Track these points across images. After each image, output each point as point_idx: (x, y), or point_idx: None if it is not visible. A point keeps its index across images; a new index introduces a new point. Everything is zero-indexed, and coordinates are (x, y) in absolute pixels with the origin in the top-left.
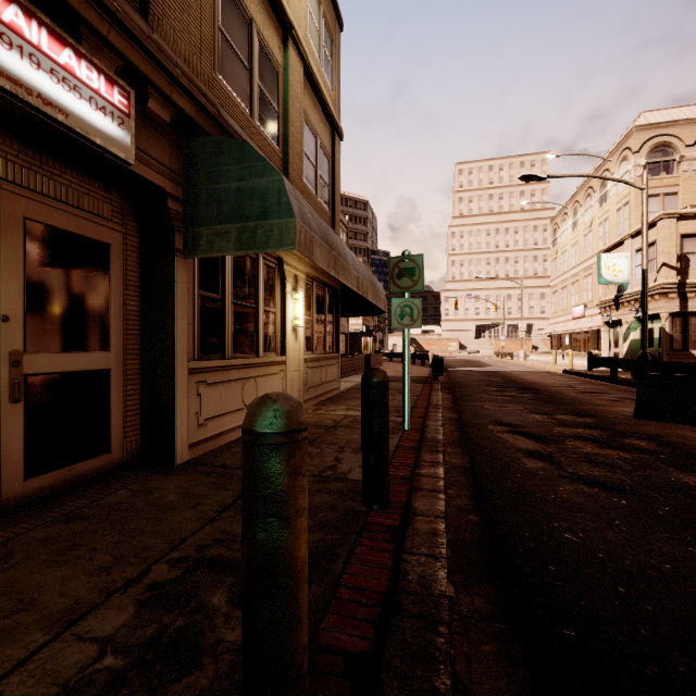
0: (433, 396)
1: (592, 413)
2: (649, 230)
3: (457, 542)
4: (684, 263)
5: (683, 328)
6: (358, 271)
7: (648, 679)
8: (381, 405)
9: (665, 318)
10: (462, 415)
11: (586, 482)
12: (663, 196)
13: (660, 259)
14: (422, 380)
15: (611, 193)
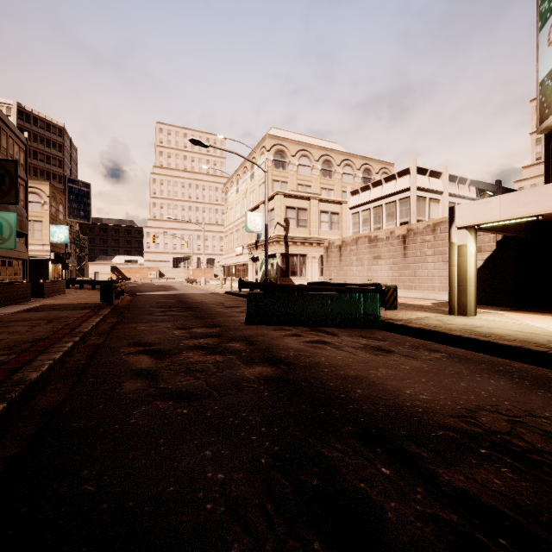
0: (86, 322)
1: (221, 324)
2: (272, 200)
3: None
4: (287, 224)
5: (287, 263)
6: None
7: None
8: None
9: (278, 256)
10: (106, 340)
11: (168, 396)
12: (281, 182)
13: (276, 219)
14: (95, 306)
15: (256, 173)
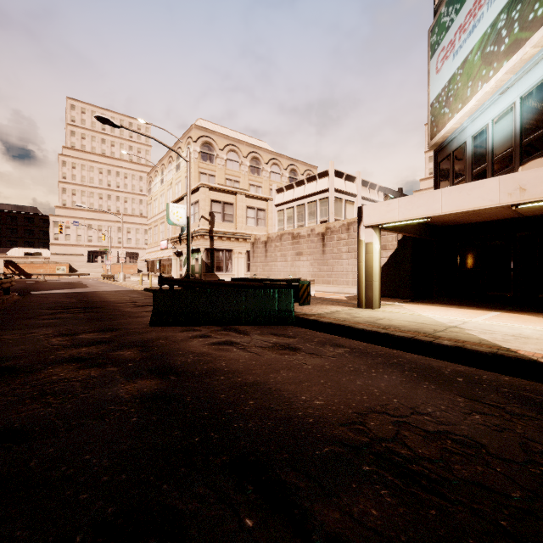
0: None
1: (120, 327)
2: (196, 192)
3: None
4: (213, 218)
5: (212, 259)
6: None
7: None
8: None
9: (203, 251)
10: None
11: None
12: (209, 175)
13: (201, 213)
14: None
15: (182, 164)
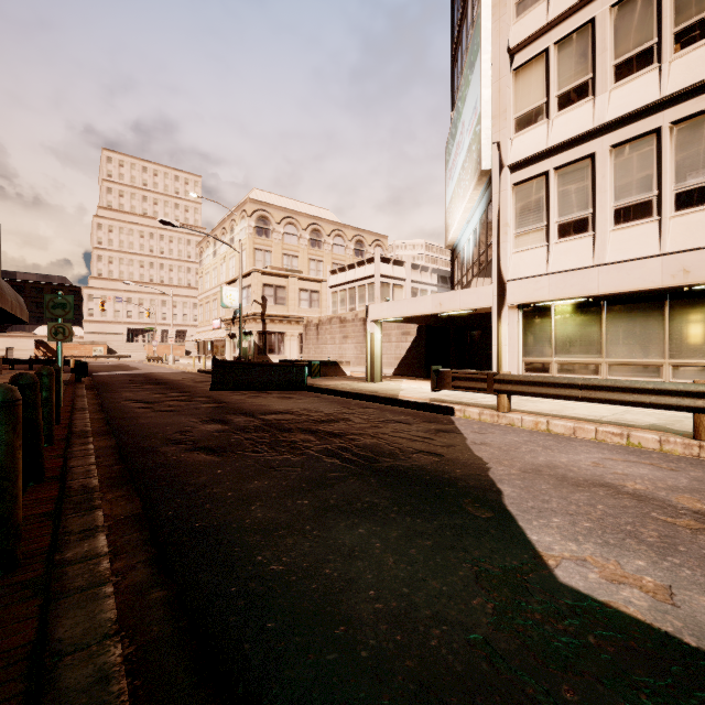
0: (78, 391)
1: (191, 391)
2: (249, 276)
3: (96, 432)
4: (265, 301)
5: (264, 341)
6: (11, 296)
7: (148, 432)
8: (57, 379)
9: (255, 334)
10: (104, 400)
11: (162, 411)
12: (265, 251)
13: (253, 297)
14: (64, 382)
15: (237, 238)
